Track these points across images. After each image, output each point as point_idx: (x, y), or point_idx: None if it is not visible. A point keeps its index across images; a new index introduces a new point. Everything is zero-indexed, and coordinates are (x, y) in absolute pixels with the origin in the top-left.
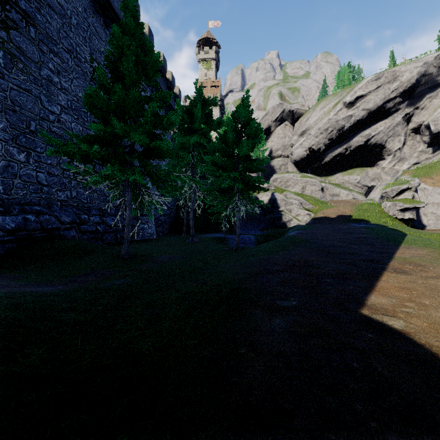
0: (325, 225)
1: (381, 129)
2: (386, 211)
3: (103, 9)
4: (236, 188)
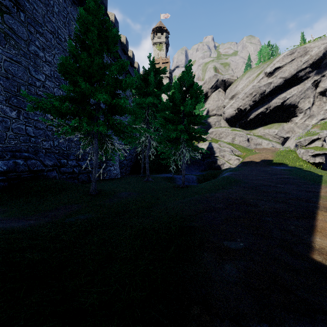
0: (252, 167)
1: (295, 93)
2: (300, 156)
3: (79, 1)
4: (182, 138)
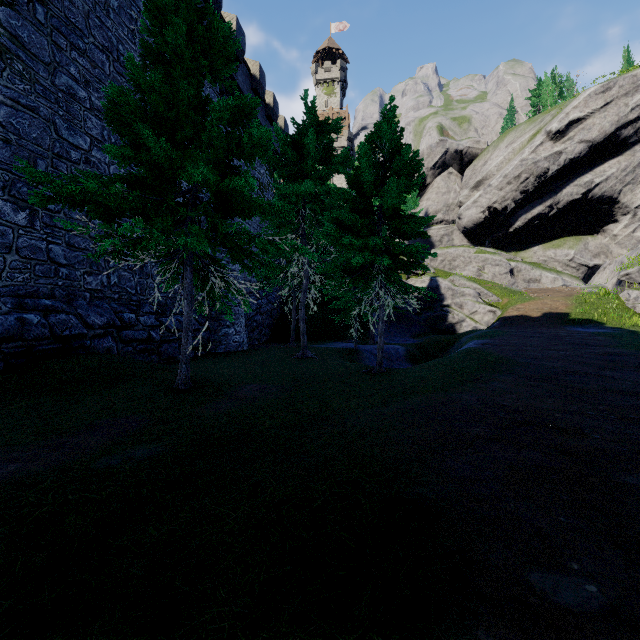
0: (525, 329)
1: (612, 172)
2: (629, 306)
3: None
4: (377, 266)
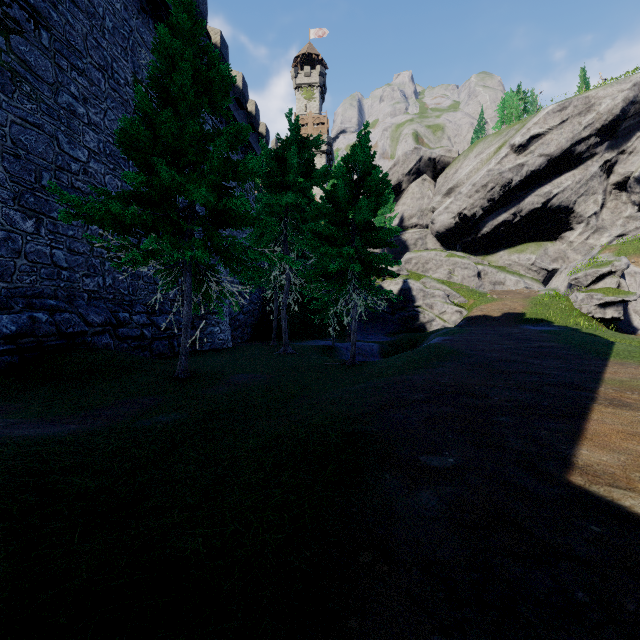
0: (485, 327)
1: (568, 184)
2: (576, 307)
3: (153, 6)
4: (350, 272)
